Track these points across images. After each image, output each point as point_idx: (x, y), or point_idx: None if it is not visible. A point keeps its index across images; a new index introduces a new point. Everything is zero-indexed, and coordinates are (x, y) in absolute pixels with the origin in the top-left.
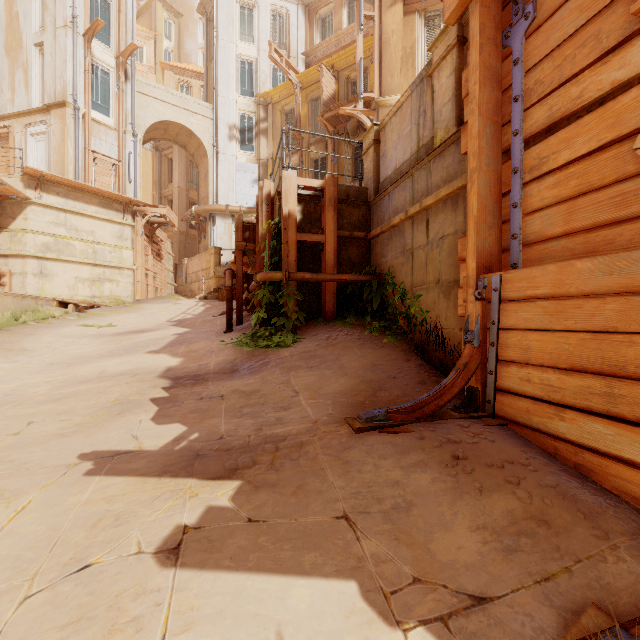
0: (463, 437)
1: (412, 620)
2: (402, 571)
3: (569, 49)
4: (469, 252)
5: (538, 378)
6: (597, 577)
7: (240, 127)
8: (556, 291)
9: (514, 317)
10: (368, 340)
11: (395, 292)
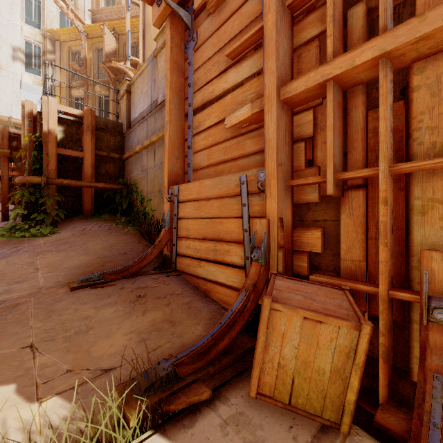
0: (148, 284)
1: (51, 394)
2: (60, 368)
3: (209, 65)
4: (165, 172)
5: (192, 245)
6: (181, 341)
7: (26, 51)
8: (198, 196)
9: (184, 211)
10: (115, 230)
11: (138, 197)
